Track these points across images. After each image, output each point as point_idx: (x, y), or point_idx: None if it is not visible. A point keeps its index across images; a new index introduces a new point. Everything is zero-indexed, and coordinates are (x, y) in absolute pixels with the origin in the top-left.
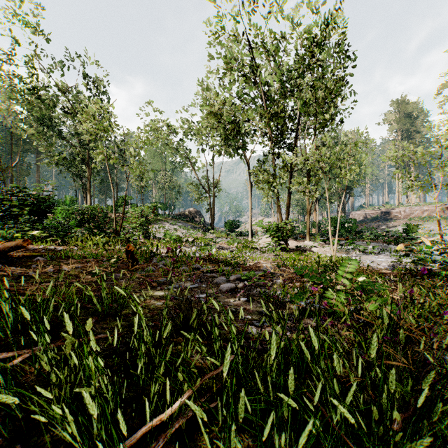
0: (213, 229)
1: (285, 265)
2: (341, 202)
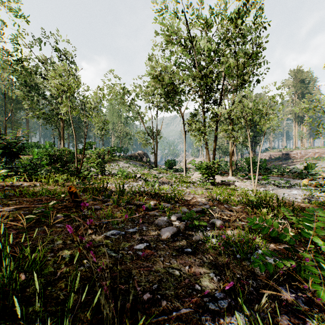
0: (156, 167)
1: (217, 200)
2: (261, 145)
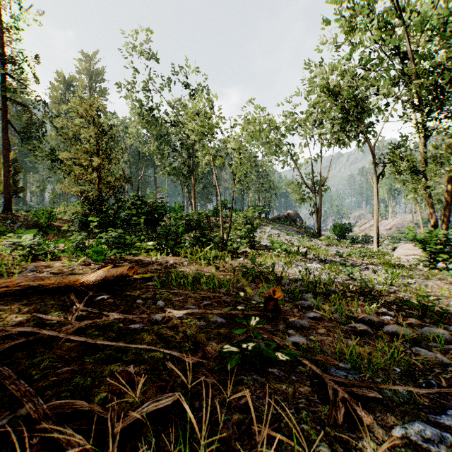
0: (319, 235)
1: None
2: None
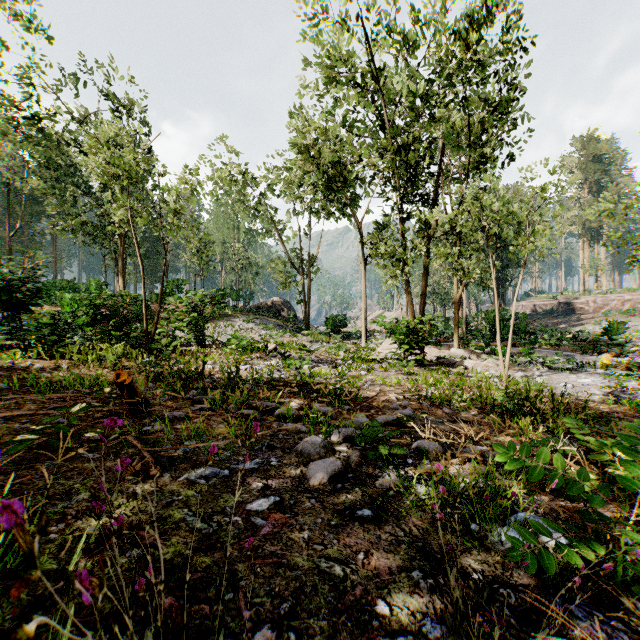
0: (307, 329)
1: (429, 397)
2: (518, 286)
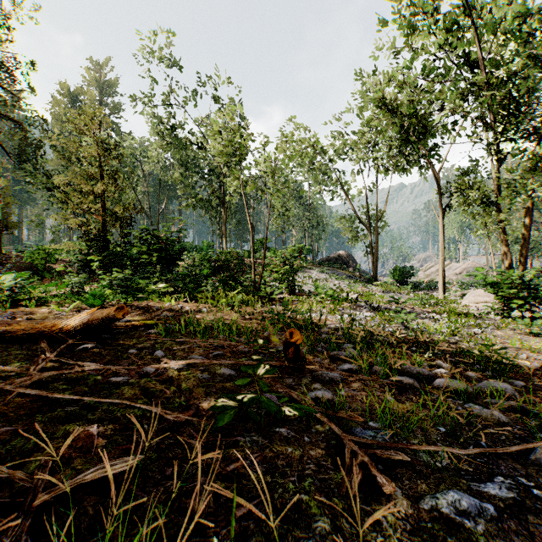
0: (375, 280)
1: None
2: None
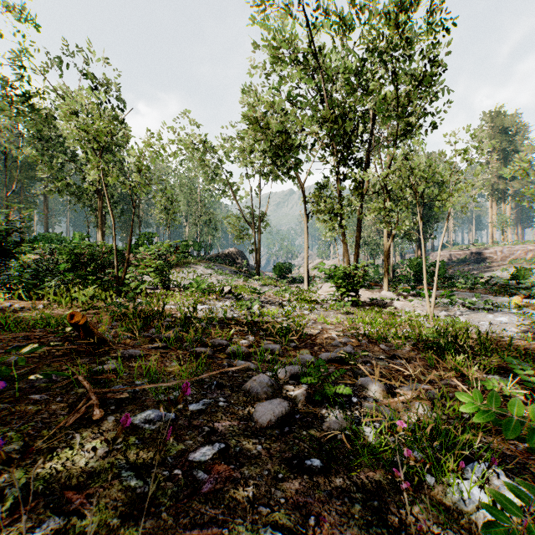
0: (258, 275)
1: (367, 334)
2: (442, 237)
